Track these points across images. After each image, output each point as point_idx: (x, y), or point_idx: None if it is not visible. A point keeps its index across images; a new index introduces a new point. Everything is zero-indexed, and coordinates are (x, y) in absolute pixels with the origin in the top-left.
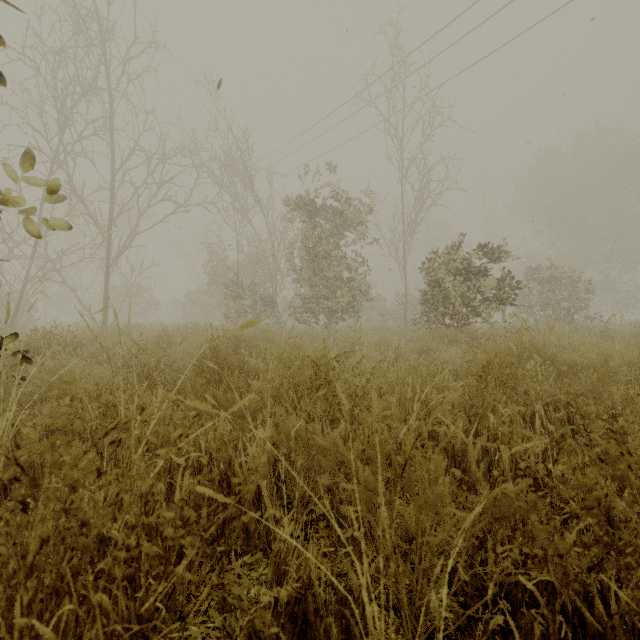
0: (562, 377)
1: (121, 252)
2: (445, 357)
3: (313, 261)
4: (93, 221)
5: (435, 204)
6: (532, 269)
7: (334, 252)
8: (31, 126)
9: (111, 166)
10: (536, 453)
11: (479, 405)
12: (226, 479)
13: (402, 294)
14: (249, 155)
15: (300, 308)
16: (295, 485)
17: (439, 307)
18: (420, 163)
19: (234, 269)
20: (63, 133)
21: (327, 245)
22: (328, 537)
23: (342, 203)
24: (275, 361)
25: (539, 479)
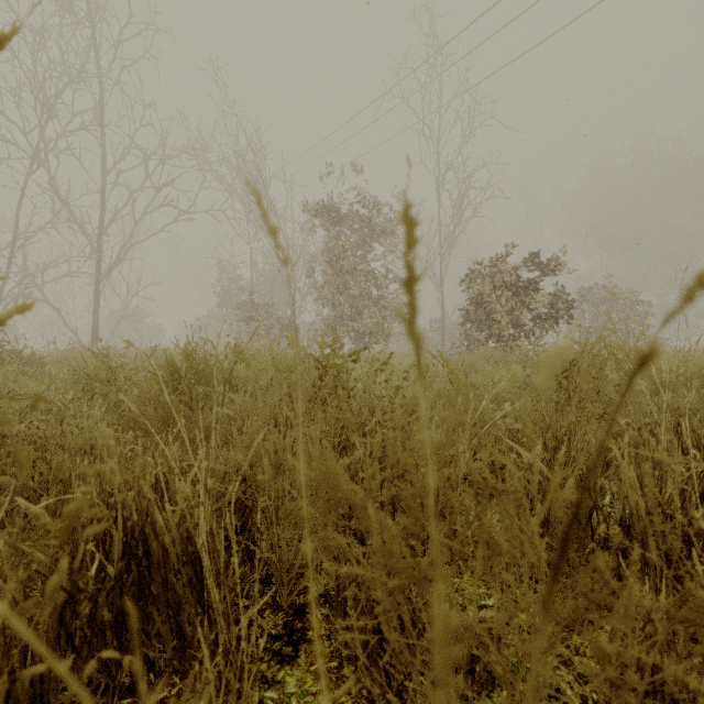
0: (659, 393)
1: (113, 266)
2: (495, 377)
3: (336, 276)
4: (80, 229)
5: (476, 215)
6: (584, 290)
7: (361, 266)
8: (5, 116)
9: (102, 166)
10: (671, 493)
11: (558, 426)
12: (142, 541)
13: (438, 319)
14: (264, 157)
15: (321, 331)
16: (278, 547)
17: (482, 328)
18: (459, 169)
19: (248, 289)
20: (45, 126)
21: (353, 258)
22: (329, 638)
23: (370, 209)
24: (270, 370)
25: (692, 537)
